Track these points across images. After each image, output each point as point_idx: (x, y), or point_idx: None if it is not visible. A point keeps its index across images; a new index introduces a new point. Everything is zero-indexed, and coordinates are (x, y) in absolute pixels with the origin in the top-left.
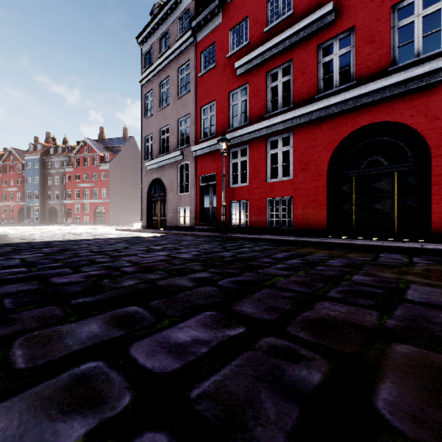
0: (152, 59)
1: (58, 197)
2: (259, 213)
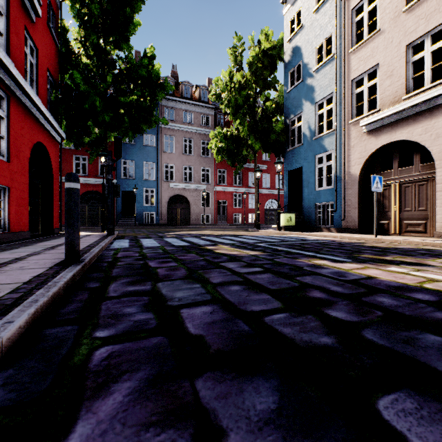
0: None
1: None
2: None
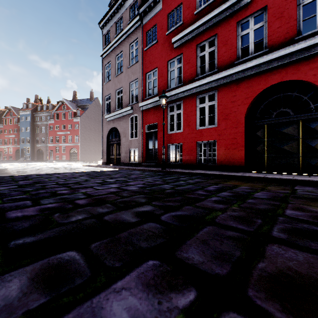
0: (110, 39)
1: (43, 142)
2: (190, 153)
